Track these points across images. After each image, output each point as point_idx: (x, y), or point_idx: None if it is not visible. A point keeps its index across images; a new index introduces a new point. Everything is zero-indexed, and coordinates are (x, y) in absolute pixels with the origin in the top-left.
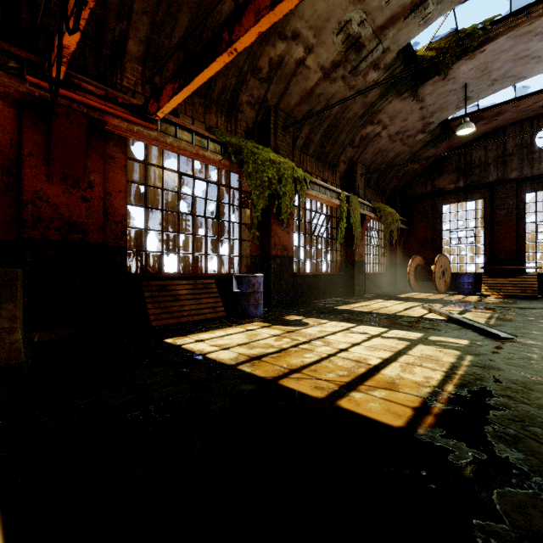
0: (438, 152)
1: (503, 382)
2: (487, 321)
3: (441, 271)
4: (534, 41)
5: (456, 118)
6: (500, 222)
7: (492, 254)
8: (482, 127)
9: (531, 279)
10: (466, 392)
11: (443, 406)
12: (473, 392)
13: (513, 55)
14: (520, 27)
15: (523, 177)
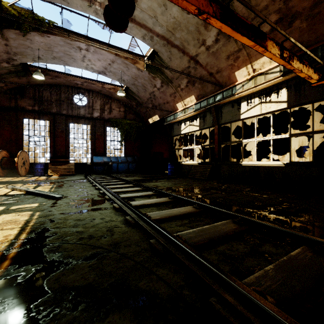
0: (20, 82)
1: (55, 220)
2: (50, 190)
3: (23, 161)
4: (72, 50)
5: (33, 66)
6: (58, 135)
7: (54, 152)
8: (49, 79)
9: (72, 166)
10: (34, 234)
11: (17, 250)
12: (38, 233)
13: (64, 50)
14: (67, 38)
15: (68, 115)
